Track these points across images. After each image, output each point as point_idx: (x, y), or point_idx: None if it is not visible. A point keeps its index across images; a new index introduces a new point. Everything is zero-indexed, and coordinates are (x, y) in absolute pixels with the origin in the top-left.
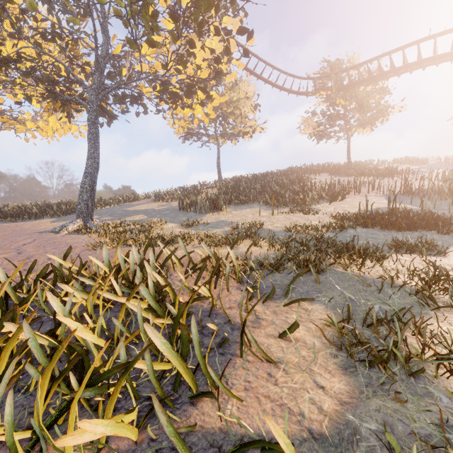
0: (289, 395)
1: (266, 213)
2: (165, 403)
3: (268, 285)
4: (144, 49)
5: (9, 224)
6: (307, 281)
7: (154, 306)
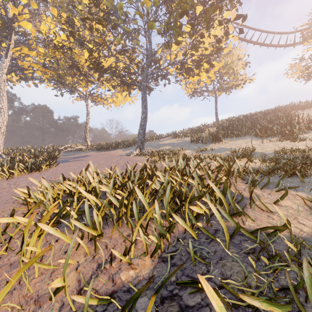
0: (281, 224)
1: (256, 142)
2: (214, 217)
3: (263, 182)
4: (172, 47)
5: (104, 152)
6: (293, 181)
7: (199, 183)
